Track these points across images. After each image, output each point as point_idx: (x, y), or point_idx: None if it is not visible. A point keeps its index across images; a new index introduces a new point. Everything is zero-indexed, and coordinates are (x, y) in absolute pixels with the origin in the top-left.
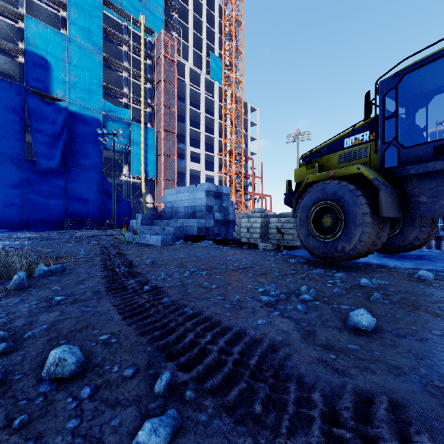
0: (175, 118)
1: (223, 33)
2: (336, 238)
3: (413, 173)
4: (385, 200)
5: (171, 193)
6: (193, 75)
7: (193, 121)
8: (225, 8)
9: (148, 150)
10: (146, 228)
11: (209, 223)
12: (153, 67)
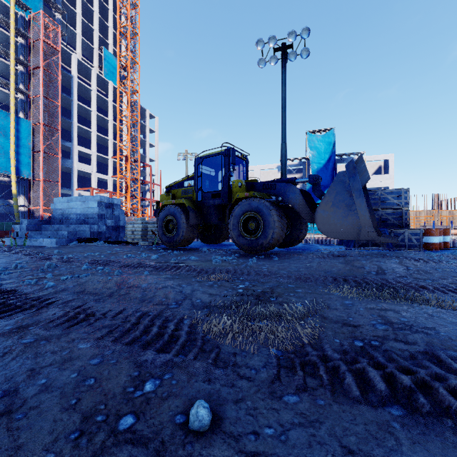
0: (59, 113)
1: (118, 38)
2: (174, 235)
3: (206, 204)
4: (192, 217)
5: (62, 201)
6: (82, 67)
7: (82, 117)
8: (120, 14)
9: (20, 144)
10: (35, 233)
11: (101, 228)
12: (28, 48)
